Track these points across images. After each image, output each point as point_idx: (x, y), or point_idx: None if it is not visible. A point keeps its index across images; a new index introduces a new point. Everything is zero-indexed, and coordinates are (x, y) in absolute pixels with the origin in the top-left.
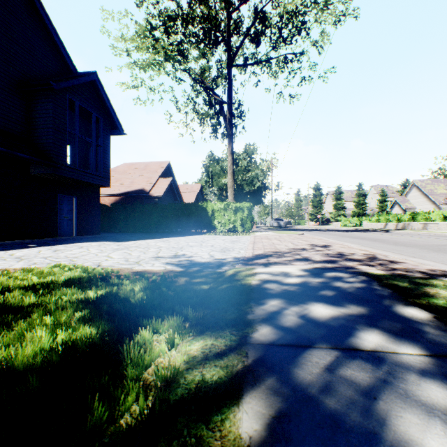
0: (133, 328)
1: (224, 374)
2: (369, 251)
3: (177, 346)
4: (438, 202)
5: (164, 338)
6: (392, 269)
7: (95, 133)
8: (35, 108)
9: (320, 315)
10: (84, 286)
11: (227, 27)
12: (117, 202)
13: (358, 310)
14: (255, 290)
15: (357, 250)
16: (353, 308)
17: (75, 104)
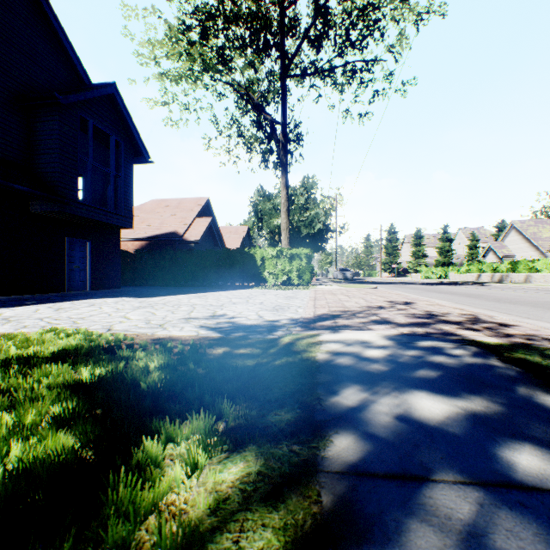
0: (134, 436)
1: (280, 549)
2: (466, 309)
3: (202, 470)
4: (544, 249)
5: (183, 452)
6: (506, 336)
7: (114, 160)
8: (37, 128)
9: (428, 413)
10: (78, 361)
11: (280, 27)
12: (143, 248)
13: (485, 404)
14: (322, 368)
15: (451, 308)
16: (475, 400)
17: (89, 123)
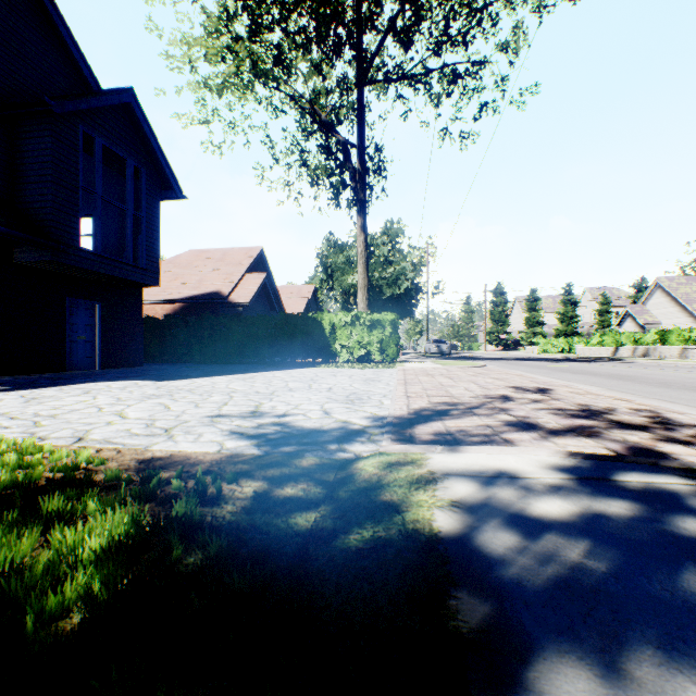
0: None
1: None
2: (634, 401)
3: None
4: None
5: None
6: None
7: (132, 193)
8: (23, 147)
9: None
10: None
11: (356, 15)
12: (176, 312)
13: None
14: (456, 566)
15: (611, 399)
16: None
17: (96, 143)
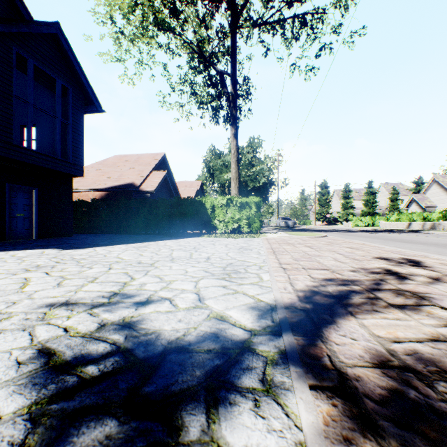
0: None
1: None
2: None
3: None
4: None
5: None
6: None
7: (60, 105)
8: None
9: None
10: None
11: None
12: (103, 198)
13: None
14: None
15: None
16: None
17: (28, 62)
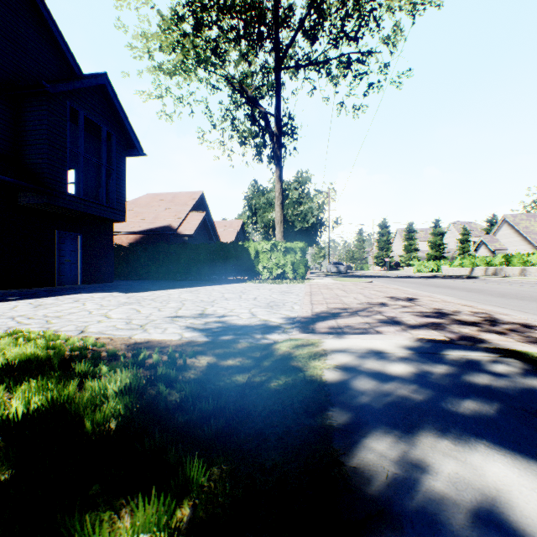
0: None
1: None
2: (475, 306)
3: None
4: (536, 242)
5: None
6: None
7: (105, 152)
8: (26, 118)
9: (523, 501)
10: (20, 381)
11: (274, 18)
12: (137, 241)
13: None
14: (334, 397)
15: (459, 305)
16: None
17: (79, 114)
